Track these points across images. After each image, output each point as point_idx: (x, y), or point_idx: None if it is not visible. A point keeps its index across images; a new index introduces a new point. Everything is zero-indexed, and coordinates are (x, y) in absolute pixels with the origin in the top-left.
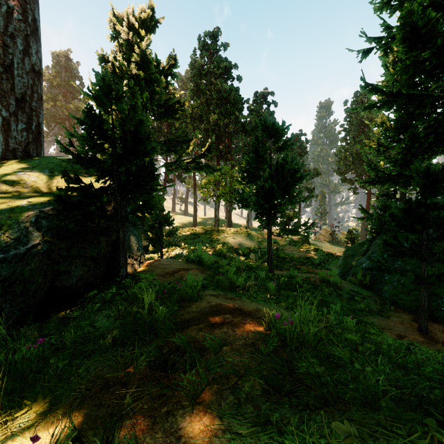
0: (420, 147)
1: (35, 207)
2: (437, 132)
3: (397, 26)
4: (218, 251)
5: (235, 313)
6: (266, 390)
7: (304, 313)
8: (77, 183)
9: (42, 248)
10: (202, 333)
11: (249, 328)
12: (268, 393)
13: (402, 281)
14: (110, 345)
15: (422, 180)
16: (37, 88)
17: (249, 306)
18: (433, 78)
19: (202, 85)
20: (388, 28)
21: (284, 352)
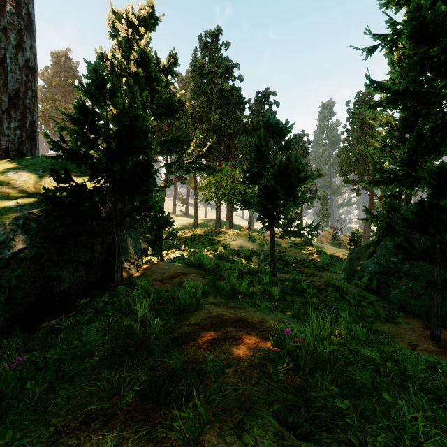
0: (426, 147)
1: (23, 208)
2: (444, 131)
3: (404, 21)
4: (220, 253)
5: (238, 325)
6: (278, 432)
7: (317, 328)
8: (68, 182)
9: (30, 252)
10: (201, 351)
11: (254, 344)
12: (281, 436)
13: (410, 285)
14: (97, 365)
15: (435, 180)
16: (31, 85)
17: (253, 316)
18: (441, 76)
19: (203, 85)
20: (394, 25)
21: (296, 376)
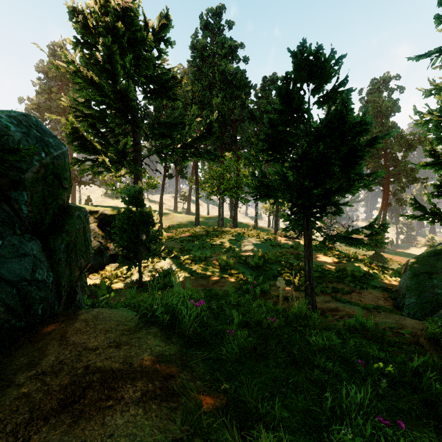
0: None
1: None
2: None
3: None
4: (222, 263)
5: None
6: None
7: None
8: None
9: None
10: None
11: None
12: None
13: None
14: None
15: None
16: None
17: None
18: None
19: (204, 67)
20: None
21: None
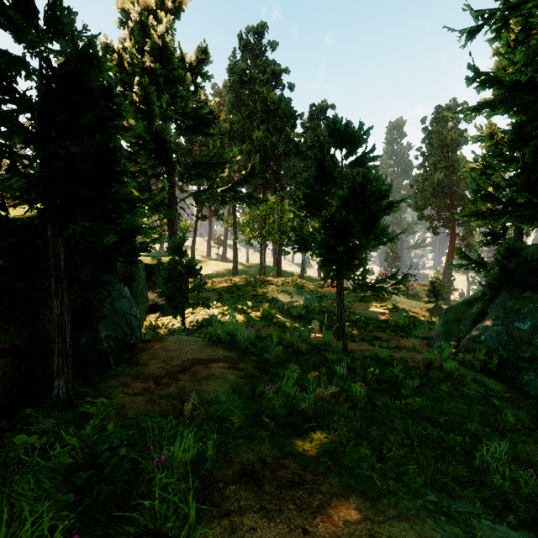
0: None
1: None
2: None
3: None
4: (264, 313)
5: None
6: None
7: None
8: None
9: None
10: None
11: None
12: None
13: None
14: None
15: None
16: None
17: (347, 530)
18: None
19: (243, 95)
20: None
21: None
